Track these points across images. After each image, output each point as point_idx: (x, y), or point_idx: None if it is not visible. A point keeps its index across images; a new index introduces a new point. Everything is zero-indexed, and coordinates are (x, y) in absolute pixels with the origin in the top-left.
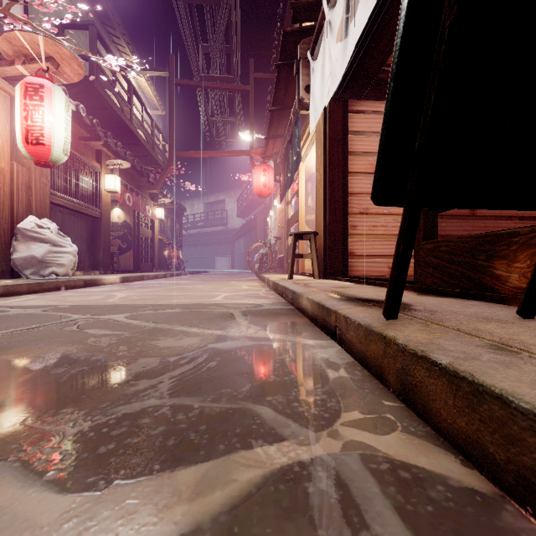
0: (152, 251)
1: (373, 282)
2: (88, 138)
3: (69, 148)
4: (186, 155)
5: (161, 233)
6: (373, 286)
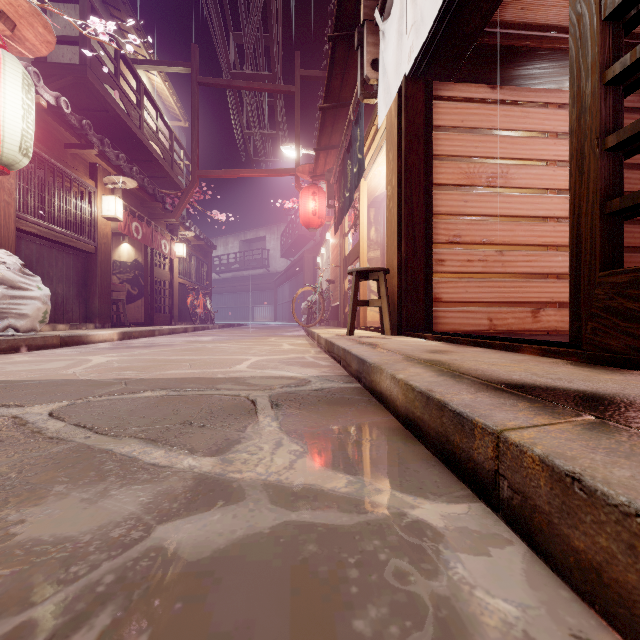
0: (170, 299)
1: (486, 343)
2: (76, 145)
3: (30, 147)
4: (213, 174)
5: (182, 275)
6: (488, 348)
